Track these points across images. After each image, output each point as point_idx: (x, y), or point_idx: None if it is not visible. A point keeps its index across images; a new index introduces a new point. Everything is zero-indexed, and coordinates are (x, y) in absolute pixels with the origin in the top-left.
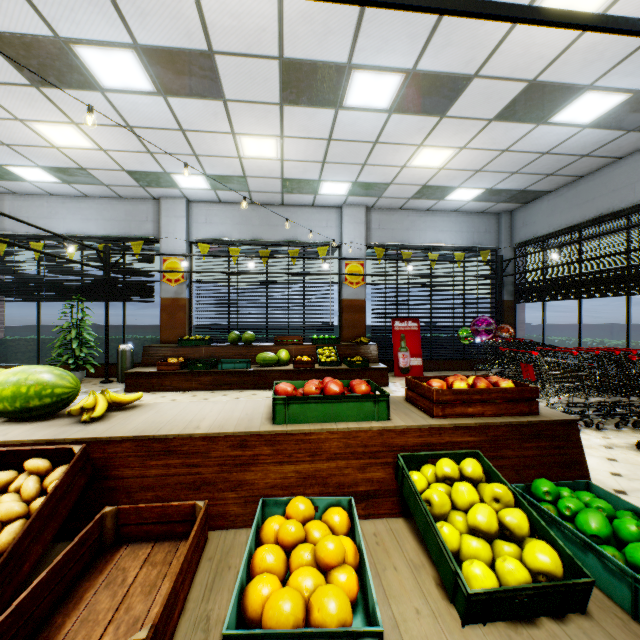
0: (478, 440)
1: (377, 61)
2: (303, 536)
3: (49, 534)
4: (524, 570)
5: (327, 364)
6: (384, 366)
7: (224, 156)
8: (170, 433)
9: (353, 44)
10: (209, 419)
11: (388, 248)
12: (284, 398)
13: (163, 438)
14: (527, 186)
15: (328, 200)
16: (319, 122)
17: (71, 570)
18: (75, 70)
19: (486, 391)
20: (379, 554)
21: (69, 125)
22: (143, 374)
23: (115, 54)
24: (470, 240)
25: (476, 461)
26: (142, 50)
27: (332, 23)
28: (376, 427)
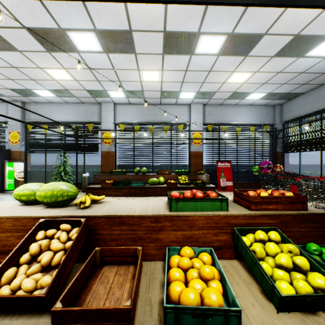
0: (275, 222)
1: (213, 30)
2: (191, 265)
3: (74, 258)
4: (309, 287)
5: (183, 184)
6: (213, 185)
7: (133, 81)
8: (122, 214)
9: (201, 22)
10: (138, 208)
11: (214, 125)
12: (175, 199)
13: (119, 216)
14: (291, 90)
15: (183, 101)
16: (181, 62)
17: (85, 275)
18: (67, 43)
19: (278, 197)
20: (228, 276)
21: (62, 69)
22: (94, 188)
23: (85, 34)
24: (258, 120)
25: (276, 232)
26: (98, 32)
27: (191, 12)
28: (222, 214)
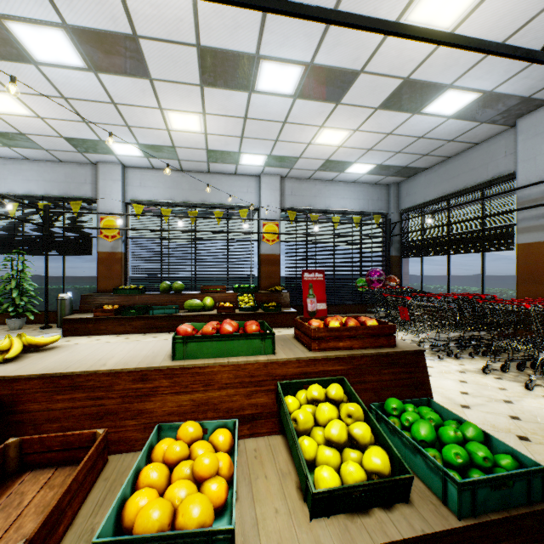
0: (346, 368)
1: (281, 54)
2: (187, 454)
3: None
4: (361, 471)
5: (246, 309)
6: (294, 310)
7: (154, 128)
8: (76, 370)
9: (260, 38)
10: (117, 357)
11: (299, 211)
12: (183, 337)
13: (70, 375)
14: (409, 163)
15: (248, 169)
16: (235, 103)
17: None
18: (8, 43)
19: (354, 328)
20: (255, 466)
21: (5, 93)
22: (80, 320)
23: (46, 31)
24: (366, 206)
25: (339, 385)
26: (71, 30)
27: (240, 19)
28: (261, 360)
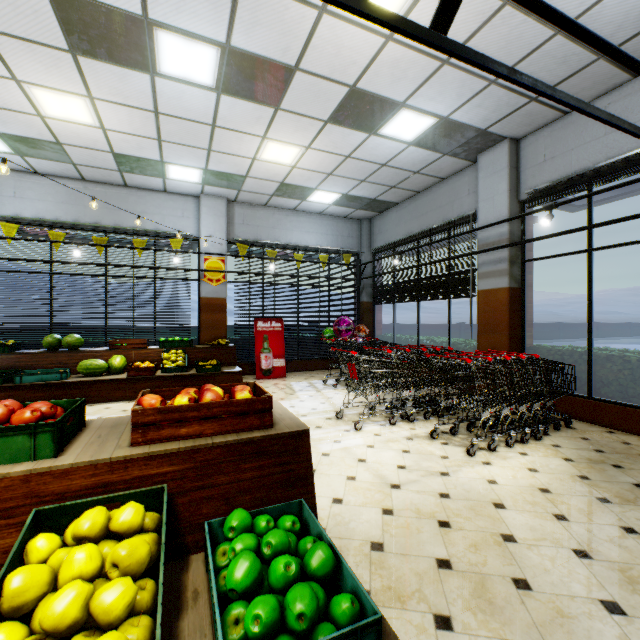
0: (182, 469)
1: (181, 23)
2: None
3: None
4: None
5: (172, 370)
6: (238, 369)
7: (16, 110)
8: None
9: None
10: None
11: (254, 245)
12: None
13: None
14: (377, 196)
15: (182, 187)
16: (135, 87)
17: None
18: None
19: (206, 406)
20: None
21: None
22: None
23: None
24: (335, 243)
25: (138, 505)
26: None
27: None
28: (16, 472)
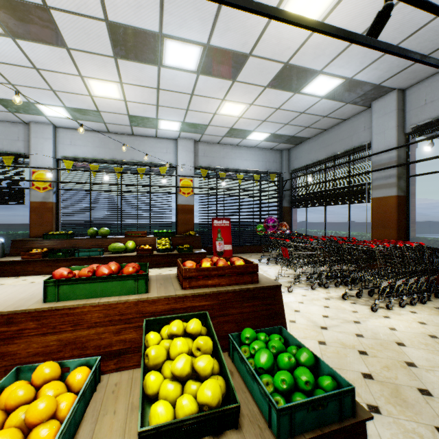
0: (212, 303)
1: (181, 34)
2: (30, 398)
3: None
4: (193, 404)
5: (163, 250)
6: (204, 251)
7: (78, 93)
8: None
9: (161, 18)
10: None
11: (210, 170)
12: (55, 281)
13: None
14: (295, 133)
15: (167, 134)
16: (148, 75)
17: None
18: None
19: (222, 268)
20: (109, 401)
21: None
22: (8, 262)
23: None
24: (264, 167)
25: (198, 320)
26: None
27: None
28: (132, 299)
